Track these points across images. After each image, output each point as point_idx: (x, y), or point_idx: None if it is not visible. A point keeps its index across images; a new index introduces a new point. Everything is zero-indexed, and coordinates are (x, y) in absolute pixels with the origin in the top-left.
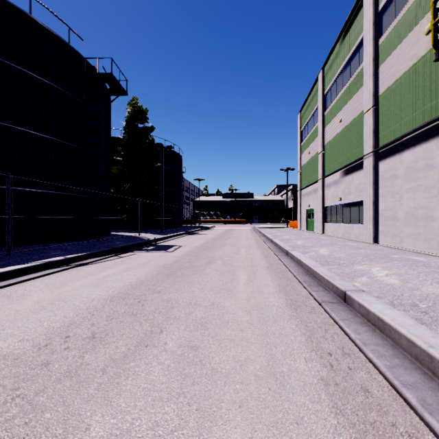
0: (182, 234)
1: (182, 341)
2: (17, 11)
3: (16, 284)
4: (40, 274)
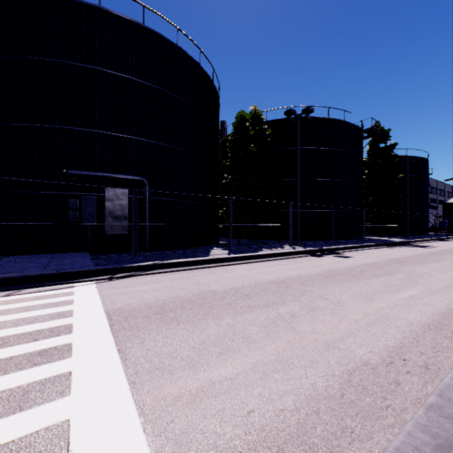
0: (433, 240)
1: (451, 262)
2: (323, 119)
3: (362, 250)
4: (366, 248)
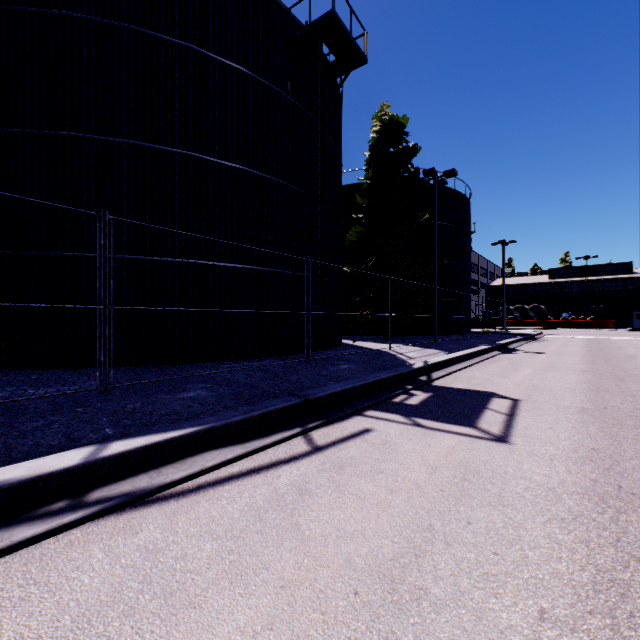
0: (485, 352)
1: None
2: None
3: None
4: None
